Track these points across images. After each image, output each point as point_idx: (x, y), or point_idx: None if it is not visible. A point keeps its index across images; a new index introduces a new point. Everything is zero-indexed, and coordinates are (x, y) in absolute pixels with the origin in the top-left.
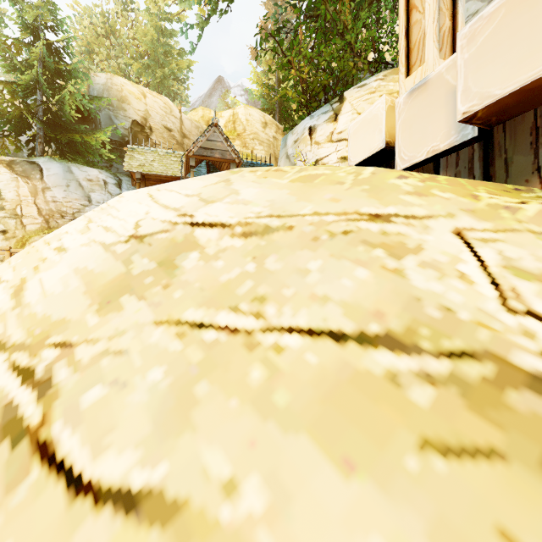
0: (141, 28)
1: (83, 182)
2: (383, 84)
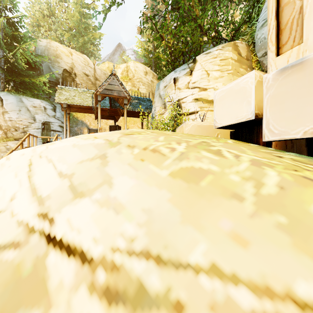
0: (70, 12)
1: (30, 108)
2: (221, 52)
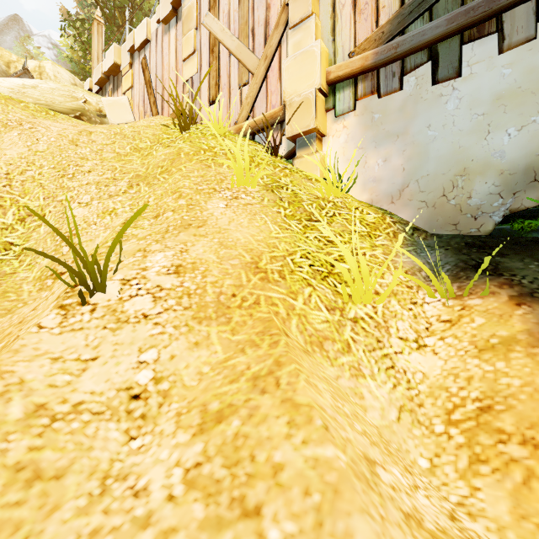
0: None
1: None
2: None
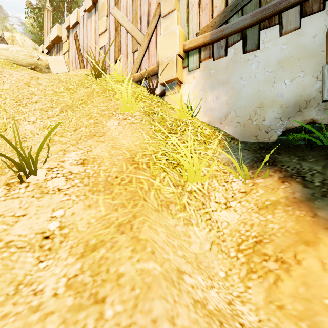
0: None
1: None
2: None
